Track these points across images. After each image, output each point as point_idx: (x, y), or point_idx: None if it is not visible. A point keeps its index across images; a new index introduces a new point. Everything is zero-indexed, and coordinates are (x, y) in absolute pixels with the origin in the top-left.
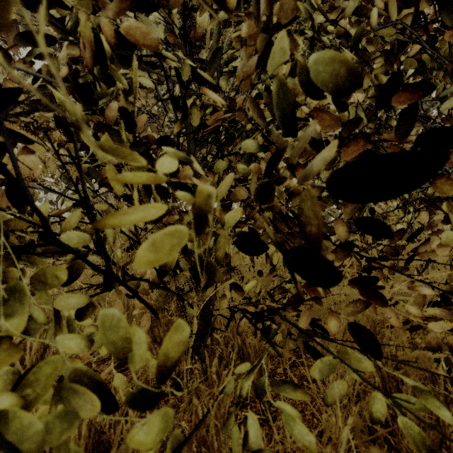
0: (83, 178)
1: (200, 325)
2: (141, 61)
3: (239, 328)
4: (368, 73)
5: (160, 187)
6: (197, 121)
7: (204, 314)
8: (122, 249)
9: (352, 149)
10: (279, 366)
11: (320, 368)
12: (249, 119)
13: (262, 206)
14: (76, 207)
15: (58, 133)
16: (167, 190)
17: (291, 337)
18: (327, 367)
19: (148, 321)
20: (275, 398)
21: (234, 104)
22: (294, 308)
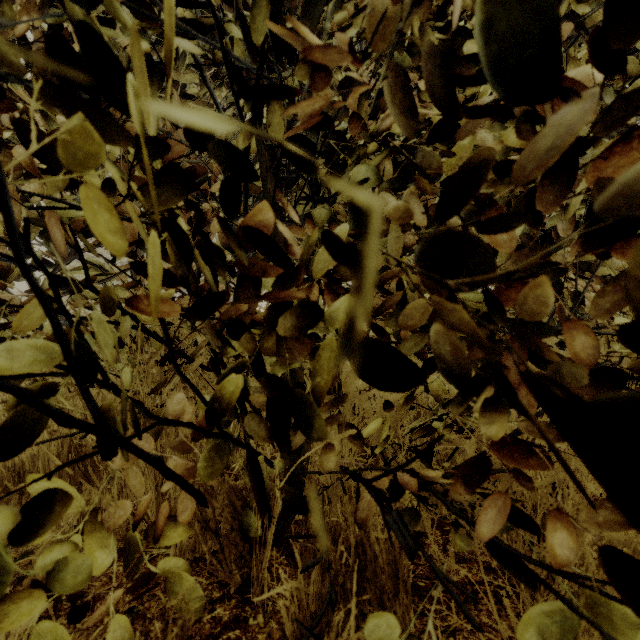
0: (6, 211)
1: (286, 495)
2: (177, 18)
3: (360, 514)
4: (576, 58)
5: (209, 246)
6: (282, 130)
7: (291, 474)
8: (154, 361)
9: (615, 163)
10: (421, 562)
11: (547, 627)
12: (371, 137)
13: (445, 281)
14: (71, 290)
15: (22, 150)
16: (224, 254)
17: (457, 531)
18: (561, 625)
19: (192, 498)
20: (422, 633)
21: (344, 112)
22: (473, 485)
